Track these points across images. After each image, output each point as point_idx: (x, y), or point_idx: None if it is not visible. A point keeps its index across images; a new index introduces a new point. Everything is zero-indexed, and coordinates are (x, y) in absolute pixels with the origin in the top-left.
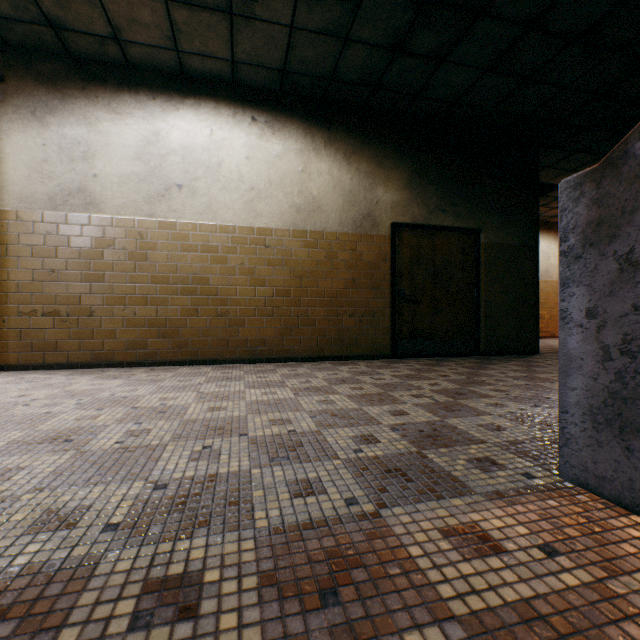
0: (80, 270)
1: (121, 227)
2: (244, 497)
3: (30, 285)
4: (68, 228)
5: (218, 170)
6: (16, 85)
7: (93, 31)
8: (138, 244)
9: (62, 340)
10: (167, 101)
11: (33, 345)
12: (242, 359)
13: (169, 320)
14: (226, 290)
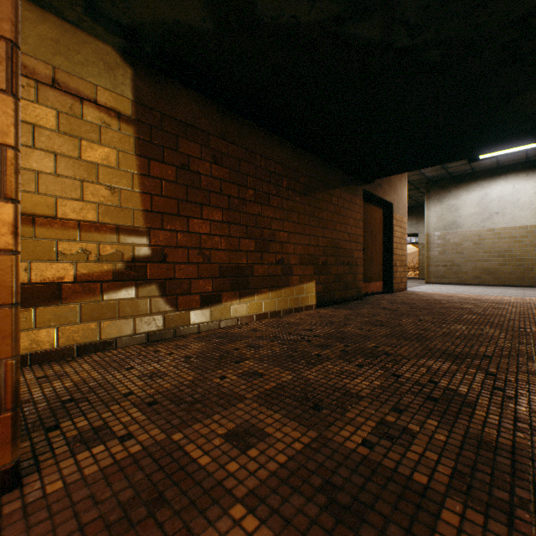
0: (453, 250)
1: (469, 233)
2: (534, 297)
3: (436, 256)
4: (449, 236)
5: (516, 202)
6: (432, 192)
7: (462, 170)
8: (477, 239)
9: (447, 275)
10: (490, 180)
11: (437, 276)
12: (531, 286)
13: (491, 268)
14: (521, 254)
